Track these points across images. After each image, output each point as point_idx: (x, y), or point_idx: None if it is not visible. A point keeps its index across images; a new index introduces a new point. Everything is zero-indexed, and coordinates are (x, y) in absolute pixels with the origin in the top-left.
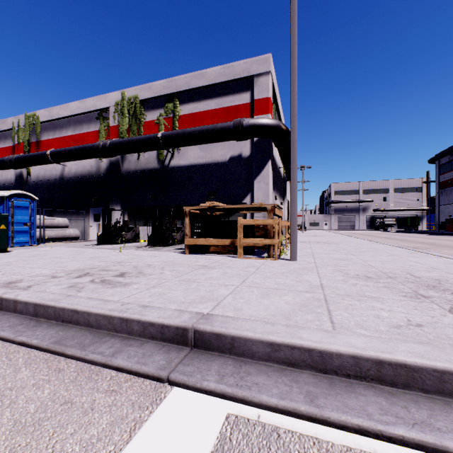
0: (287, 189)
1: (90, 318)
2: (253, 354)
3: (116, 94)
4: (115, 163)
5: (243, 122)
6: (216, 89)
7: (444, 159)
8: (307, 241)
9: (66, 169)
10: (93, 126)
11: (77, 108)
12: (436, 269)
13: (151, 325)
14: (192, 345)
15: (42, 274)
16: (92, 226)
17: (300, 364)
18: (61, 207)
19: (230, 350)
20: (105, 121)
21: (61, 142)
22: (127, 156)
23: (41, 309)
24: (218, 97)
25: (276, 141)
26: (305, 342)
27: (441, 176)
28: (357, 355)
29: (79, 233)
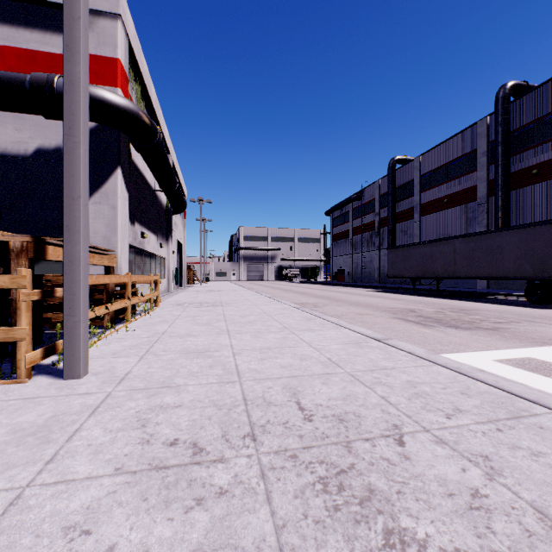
0: (178, 226)
1: None
2: None
3: None
4: None
5: (53, 80)
6: (4, 7)
7: (336, 213)
8: (189, 301)
9: None
10: None
11: None
12: (337, 365)
13: None
14: None
15: None
16: None
17: None
18: None
19: None
20: None
21: None
22: None
23: None
24: (7, 23)
25: (132, 138)
26: None
27: (334, 229)
28: None
29: None
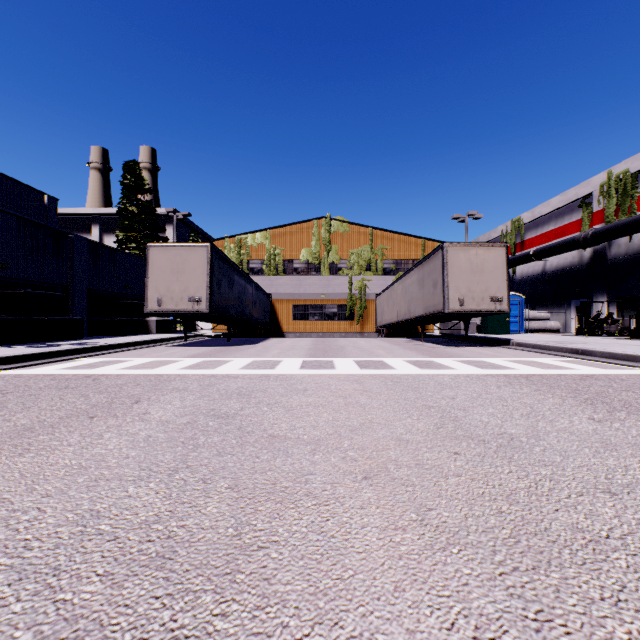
0: None
1: (550, 348)
2: (596, 356)
3: (600, 176)
4: (599, 251)
5: None
6: None
7: None
8: None
9: (547, 264)
10: (574, 216)
11: (557, 203)
12: None
13: (568, 349)
14: (580, 354)
15: (532, 340)
16: (573, 318)
17: (608, 357)
18: (542, 301)
19: (590, 355)
20: (587, 207)
21: (542, 239)
22: (614, 240)
23: (534, 346)
24: None
25: None
26: (610, 351)
27: None
28: (622, 354)
29: (559, 326)
